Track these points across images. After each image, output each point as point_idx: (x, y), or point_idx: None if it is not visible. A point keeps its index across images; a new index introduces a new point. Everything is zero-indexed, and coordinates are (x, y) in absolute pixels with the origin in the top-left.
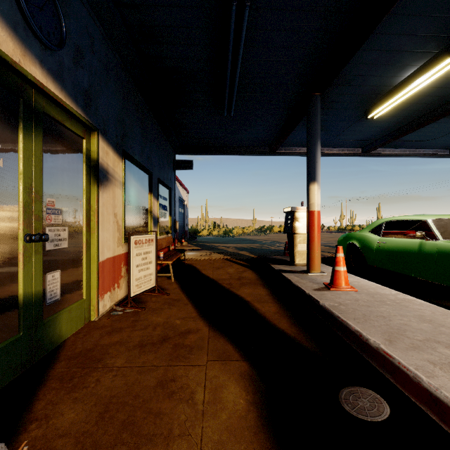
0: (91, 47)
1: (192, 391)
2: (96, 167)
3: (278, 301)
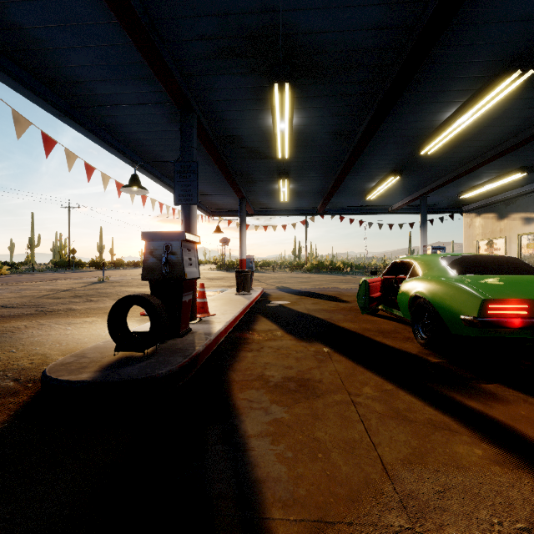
0: None
1: None
2: None
3: None
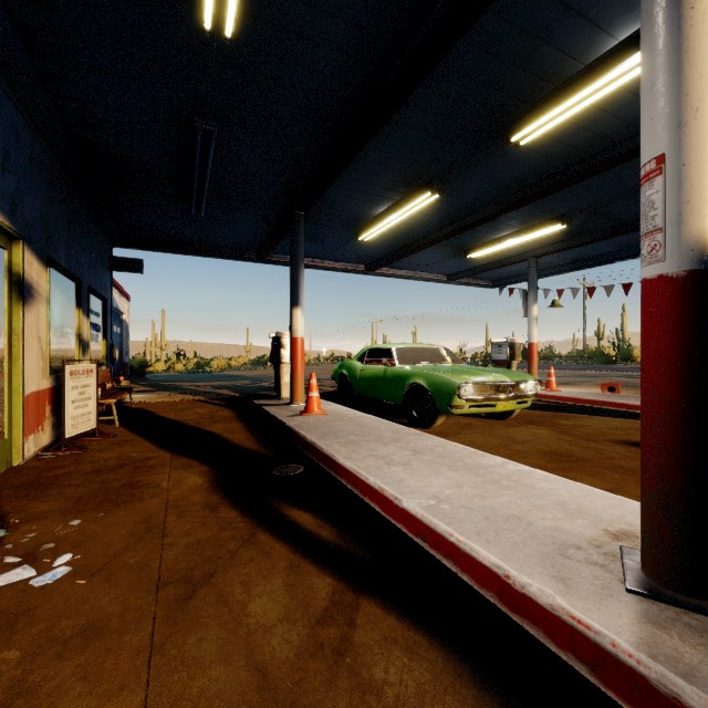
0: (17, 143)
1: (158, 484)
2: (22, 283)
3: (251, 431)
